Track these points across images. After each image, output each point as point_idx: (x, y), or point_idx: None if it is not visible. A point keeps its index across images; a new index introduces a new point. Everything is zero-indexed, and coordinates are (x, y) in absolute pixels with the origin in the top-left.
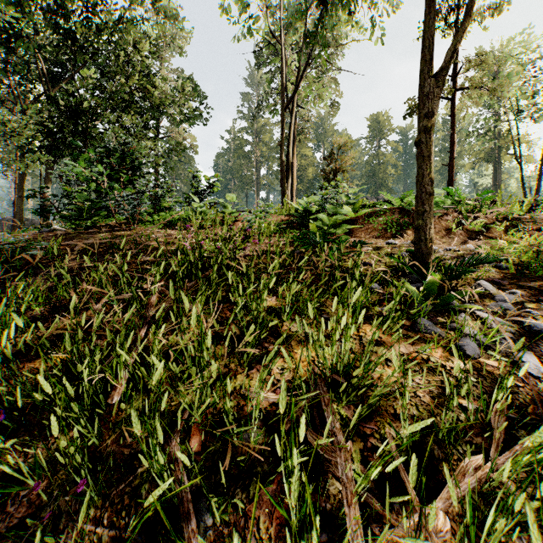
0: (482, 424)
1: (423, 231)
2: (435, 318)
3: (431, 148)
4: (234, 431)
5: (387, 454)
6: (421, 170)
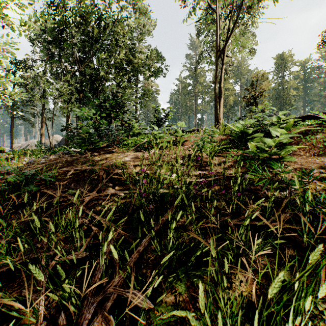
0: None
1: None
2: None
3: None
4: None
5: None
6: None
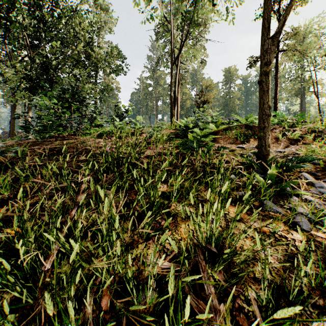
0: (320, 287)
1: (264, 139)
2: (275, 200)
3: (269, 85)
4: (134, 294)
5: (251, 313)
6: (262, 99)
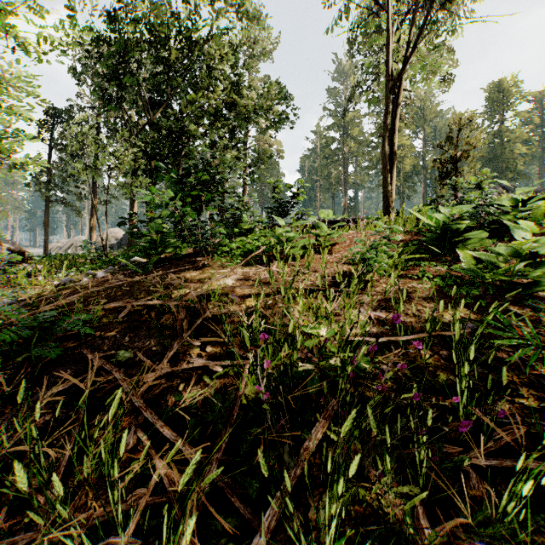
0: None
1: None
2: None
3: None
4: None
5: None
6: None
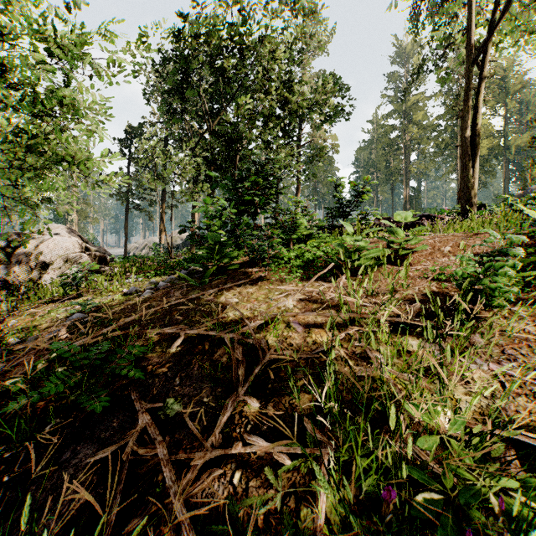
0: None
1: None
2: None
3: None
4: None
5: None
6: None
